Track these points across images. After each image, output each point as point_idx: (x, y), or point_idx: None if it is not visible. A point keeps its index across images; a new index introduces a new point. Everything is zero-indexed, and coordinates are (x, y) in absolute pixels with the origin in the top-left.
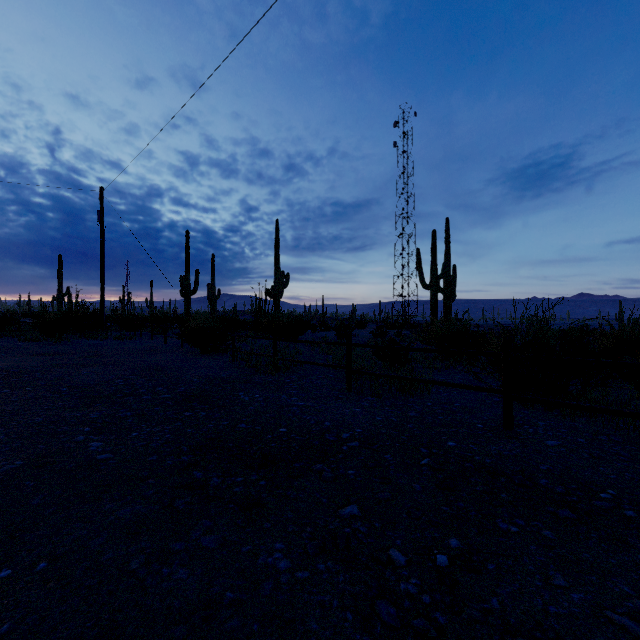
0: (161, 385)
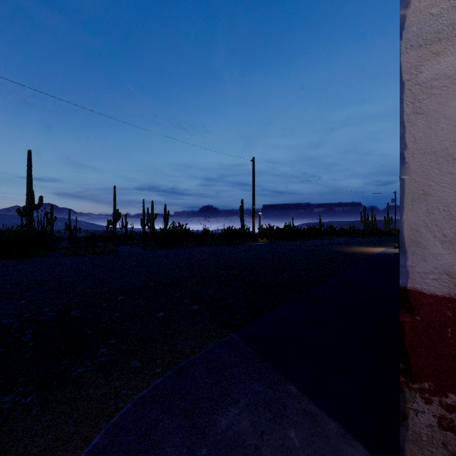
0: None
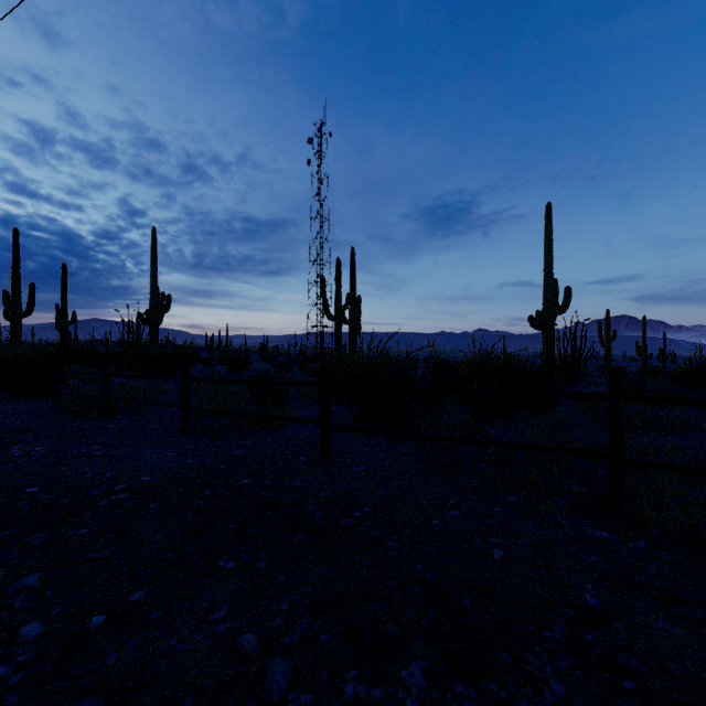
0: None
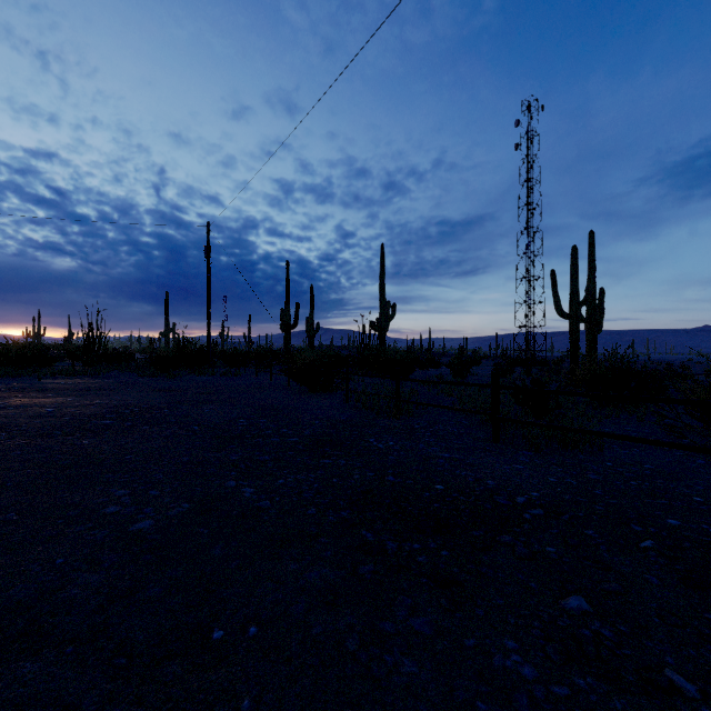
0: (285, 427)
